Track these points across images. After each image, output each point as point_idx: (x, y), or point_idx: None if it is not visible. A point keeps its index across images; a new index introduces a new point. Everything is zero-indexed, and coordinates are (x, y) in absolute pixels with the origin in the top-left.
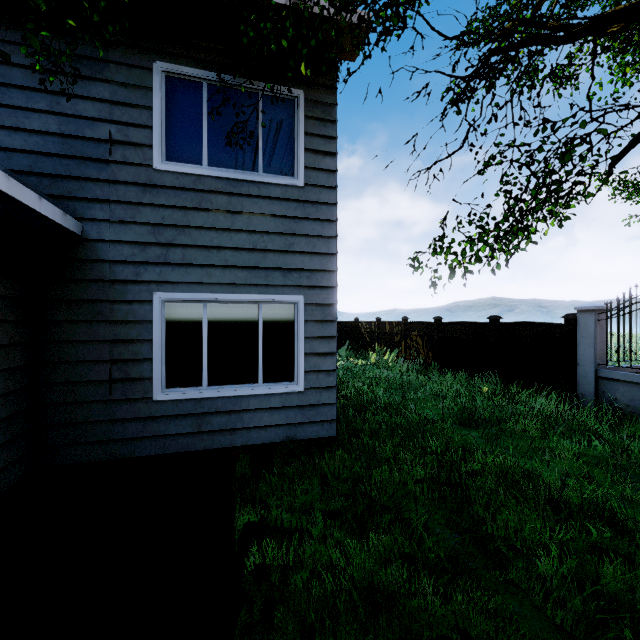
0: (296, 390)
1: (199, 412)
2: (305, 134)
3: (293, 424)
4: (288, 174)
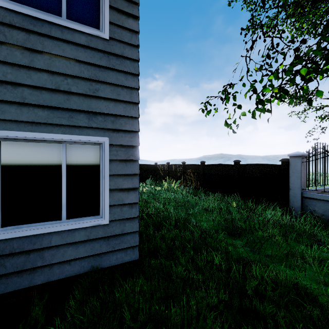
0: (101, 223)
1: None
2: None
3: (98, 254)
4: (93, 26)
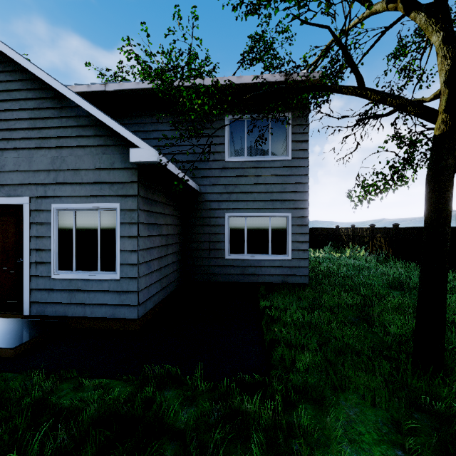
0: (287, 259)
1: (243, 265)
2: (292, 134)
3: (286, 275)
4: (283, 154)
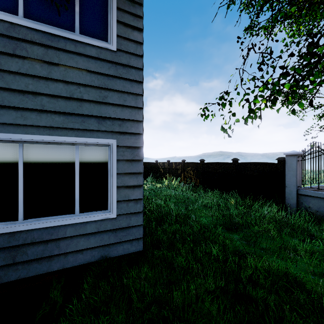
0: (109, 217)
1: (13, 245)
2: (117, 9)
3: (107, 245)
4: (103, 39)
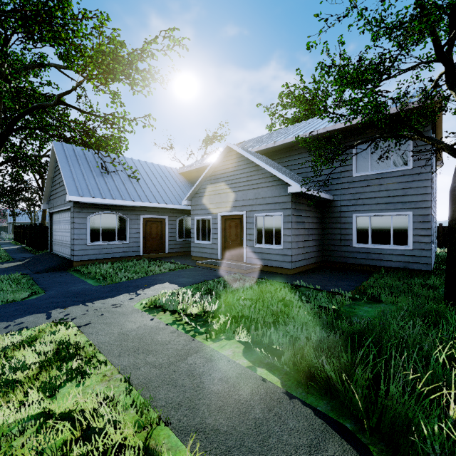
0: (408, 249)
1: (367, 252)
2: (413, 147)
3: (407, 262)
4: (405, 165)
